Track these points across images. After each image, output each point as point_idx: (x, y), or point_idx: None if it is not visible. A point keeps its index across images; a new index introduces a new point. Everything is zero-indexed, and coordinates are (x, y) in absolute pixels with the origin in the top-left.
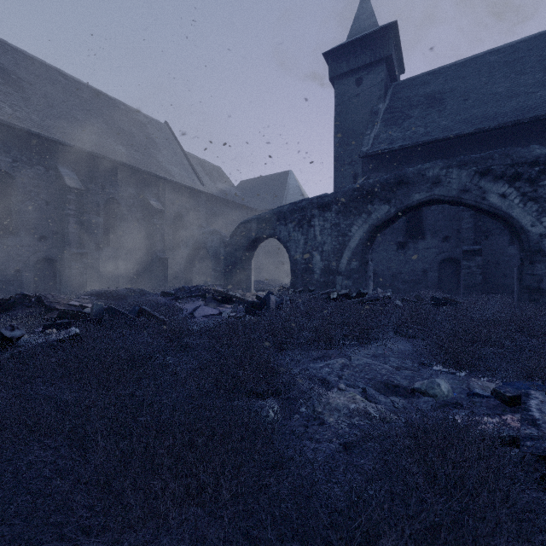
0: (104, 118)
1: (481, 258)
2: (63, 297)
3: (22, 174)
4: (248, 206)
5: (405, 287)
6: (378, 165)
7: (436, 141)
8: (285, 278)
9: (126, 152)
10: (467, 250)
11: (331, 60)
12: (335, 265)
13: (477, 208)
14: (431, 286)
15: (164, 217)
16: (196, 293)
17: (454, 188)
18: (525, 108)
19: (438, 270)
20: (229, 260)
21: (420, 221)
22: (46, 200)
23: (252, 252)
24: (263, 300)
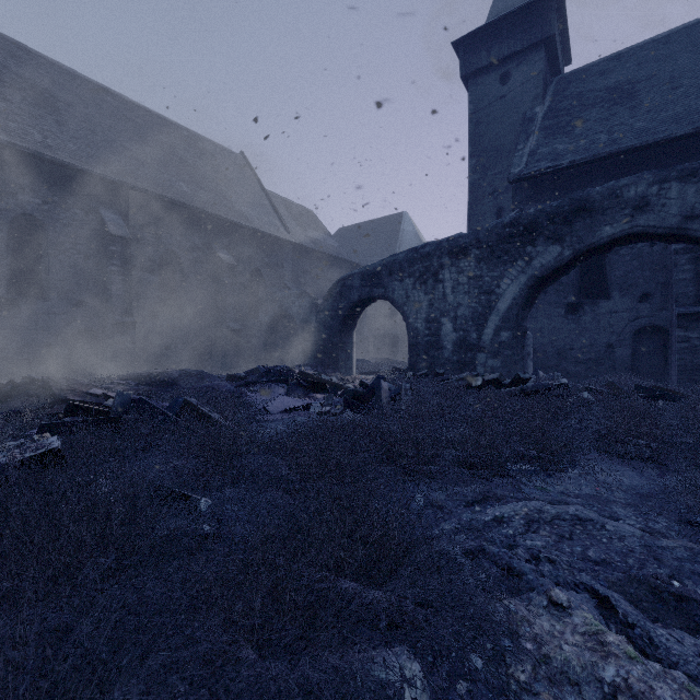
0: (161, 147)
1: None
2: (83, 382)
3: (54, 219)
4: (349, 261)
5: (579, 370)
6: (536, 193)
7: (629, 150)
8: (398, 356)
9: (189, 190)
10: (684, 313)
11: (464, 51)
12: (475, 337)
13: None
14: (620, 368)
15: (237, 275)
16: (275, 376)
17: (673, 213)
18: None
19: (631, 345)
20: (323, 331)
21: (601, 272)
22: (85, 254)
23: (353, 321)
24: (370, 388)
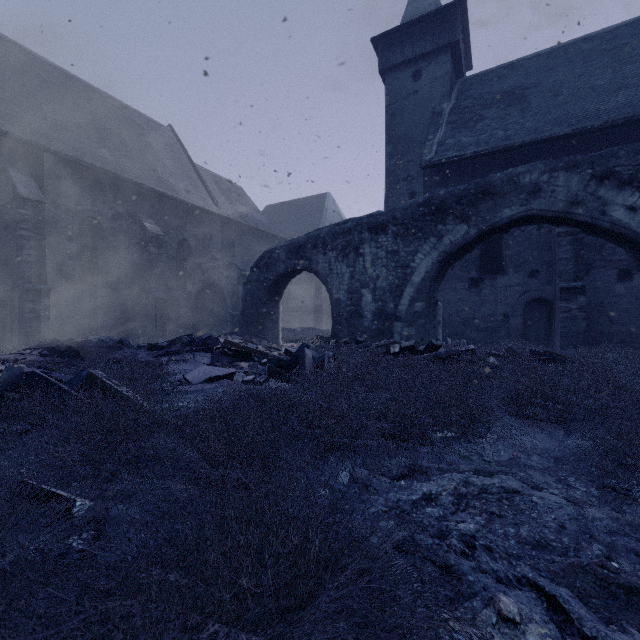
0: (82, 111)
1: (585, 298)
2: None
3: None
4: (276, 235)
5: (480, 337)
6: (444, 179)
7: (521, 145)
8: (322, 326)
9: (112, 157)
10: (565, 287)
11: (381, 47)
12: (393, 307)
13: (593, 227)
14: (514, 335)
15: (164, 245)
16: (199, 345)
17: (560, 199)
18: (638, 103)
19: (523, 315)
20: (250, 301)
21: (498, 251)
22: None
23: (280, 291)
24: (294, 356)
